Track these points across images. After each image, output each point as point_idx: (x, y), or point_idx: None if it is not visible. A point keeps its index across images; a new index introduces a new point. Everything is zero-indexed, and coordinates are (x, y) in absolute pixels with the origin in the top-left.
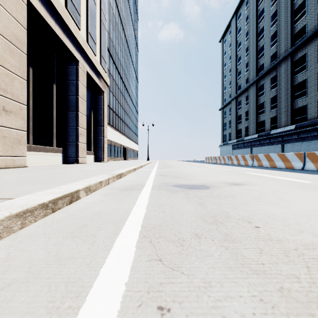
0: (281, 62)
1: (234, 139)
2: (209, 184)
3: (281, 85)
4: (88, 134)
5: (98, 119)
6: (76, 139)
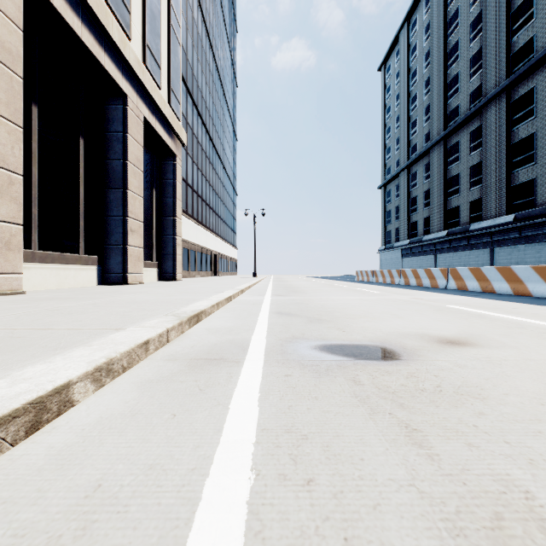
0: (489, 103)
1: (404, 239)
2: (394, 343)
3: (490, 144)
4: (147, 231)
5: (165, 203)
6: (123, 239)
